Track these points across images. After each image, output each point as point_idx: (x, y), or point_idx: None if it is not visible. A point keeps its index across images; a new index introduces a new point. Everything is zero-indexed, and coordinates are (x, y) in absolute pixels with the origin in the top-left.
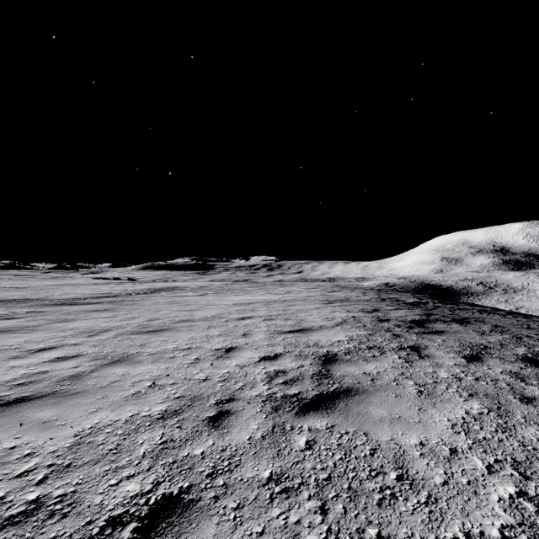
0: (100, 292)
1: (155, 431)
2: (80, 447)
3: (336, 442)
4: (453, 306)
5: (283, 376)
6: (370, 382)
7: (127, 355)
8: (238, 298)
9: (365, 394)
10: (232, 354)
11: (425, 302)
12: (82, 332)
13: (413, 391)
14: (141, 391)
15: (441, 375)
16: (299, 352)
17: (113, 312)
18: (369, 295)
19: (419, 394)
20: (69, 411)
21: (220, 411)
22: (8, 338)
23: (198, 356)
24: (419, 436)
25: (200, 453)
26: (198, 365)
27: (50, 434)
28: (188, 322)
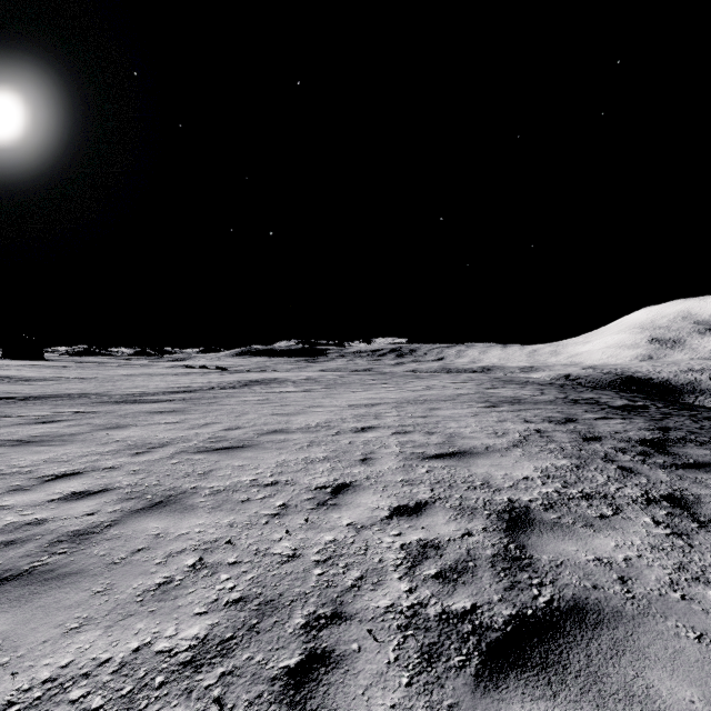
0: (177, 385)
1: (166, 709)
2: None
3: None
4: (691, 412)
5: (436, 558)
6: (619, 588)
7: (176, 493)
8: (356, 396)
9: (620, 624)
10: (343, 500)
11: (643, 406)
12: (129, 446)
13: None
14: (175, 578)
15: None
16: (459, 500)
17: (182, 414)
18: (549, 393)
19: None
20: (32, 623)
21: (310, 652)
22: (28, 453)
23: (286, 501)
24: None
25: None
26: (283, 521)
27: None
28: (281, 433)
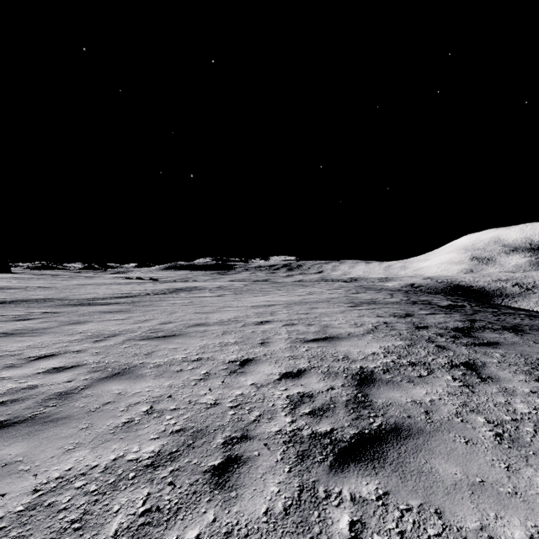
0: (120, 292)
1: (138, 489)
2: (34, 514)
3: (396, 528)
4: (494, 310)
5: (309, 403)
6: (424, 417)
7: (129, 367)
8: (257, 299)
9: (421, 436)
10: (248, 369)
11: (461, 305)
12: (89, 336)
13: (489, 433)
14: (135, 419)
15: (519, 408)
16: (327, 368)
17: (127, 313)
18: (397, 297)
19: (499, 440)
20: (41, 447)
21: (228, 457)
22: (14, 342)
23: (208, 370)
24: (525, 524)
25: (193, 538)
26: (207, 383)
27: (4, 487)
28: (202, 326)
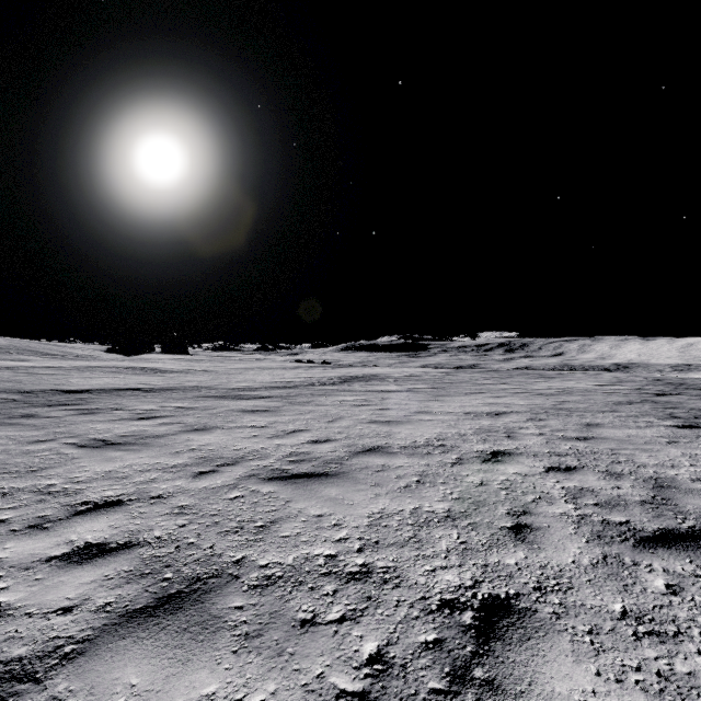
0: (280, 380)
1: None
2: None
3: None
4: None
5: None
6: None
7: (208, 574)
8: (472, 400)
9: None
10: (508, 669)
11: None
12: (198, 460)
13: None
14: None
15: None
16: None
17: (273, 415)
18: None
19: None
20: None
21: None
22: (99, 460)
23: (383, 642)
24: None
25: None
26: None
27: None
28: (379, 454)
